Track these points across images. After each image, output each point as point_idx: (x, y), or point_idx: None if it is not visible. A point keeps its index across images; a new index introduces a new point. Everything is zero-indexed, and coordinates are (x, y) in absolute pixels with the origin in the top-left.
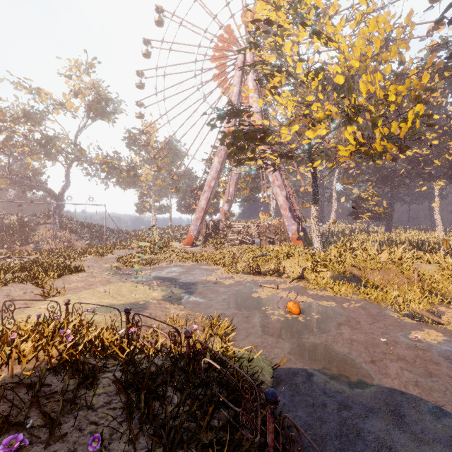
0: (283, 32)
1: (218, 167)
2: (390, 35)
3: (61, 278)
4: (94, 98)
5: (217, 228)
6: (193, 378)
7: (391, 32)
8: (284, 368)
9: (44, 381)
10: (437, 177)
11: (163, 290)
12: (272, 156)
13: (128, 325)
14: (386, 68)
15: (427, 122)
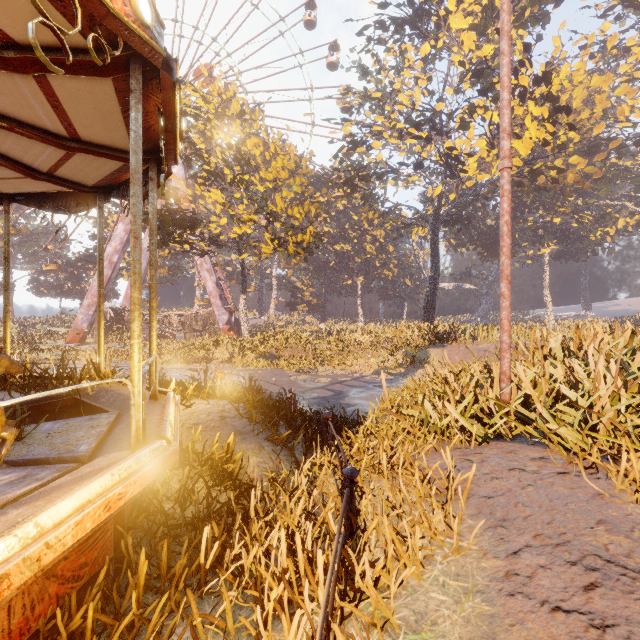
0: (212, 128)
1: (124, 237)
2: (295, 169)
3: None
4: None
5: (122, 319)
6: None
7: (295, 168)
8: None
9: None
10: (358, 273)
11: None
12: (202, 243)
13: None
14: (291, 195)
15: (352, 220)
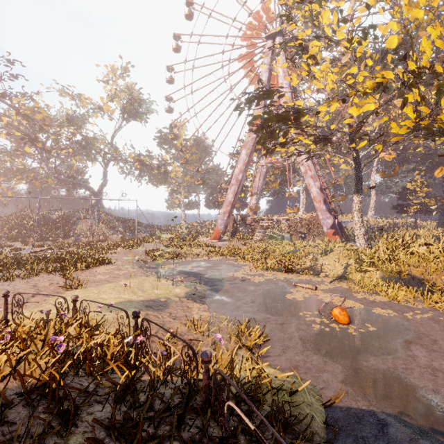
0: None
1: (246, 160)
2: None
3: (89, 270)
4: (128, 100)
5: (245, 222)
6: (212, 425)
7: None
8: (340, 406)
9: (4, 417)
10: None
11: (187, 286)
12: (307, 140)
13: (137, 332)
14: None
15: None
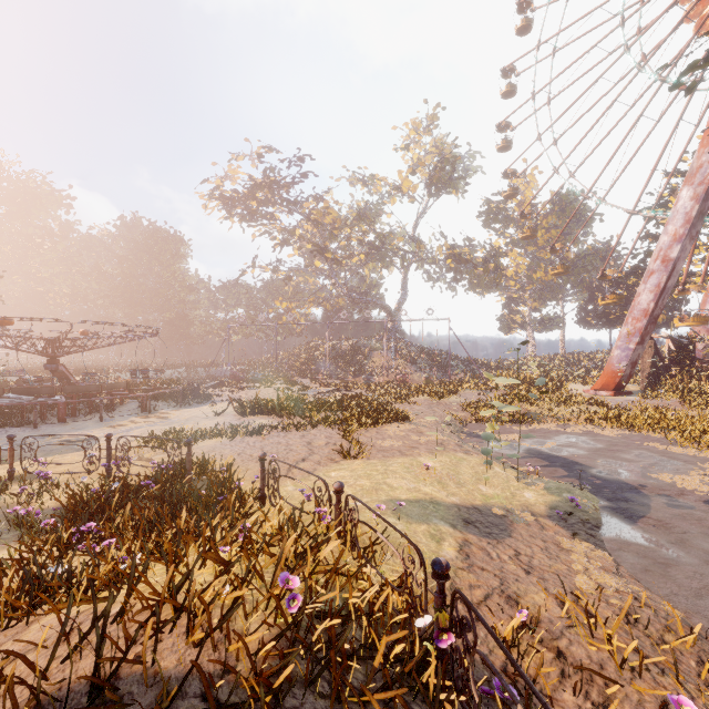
0: None
1: (692, 210)
2: None
3: (376, 428)
4: (436, 164)
5: (688, 355)
6: None
7: None
8: None
9: None
10: None
11: (549, 489)
12: None
13: (441, 615)
14: None
15: None
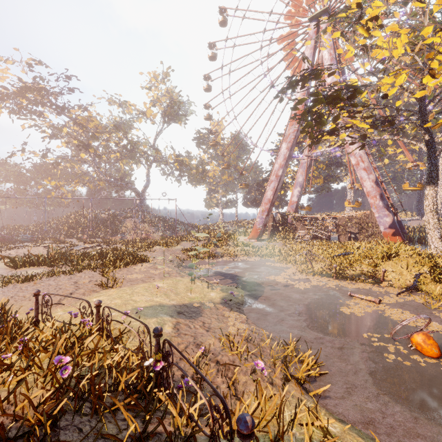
0: None
1: (286, 154)
2: None
3: (127, 268)
4: (169, 103)
5: (285, 221)
6: None
7: None
8: None
9: None
10: None
11: (223, 290)
12: (363, 124)
13: (158, 355)
14: None
15: None
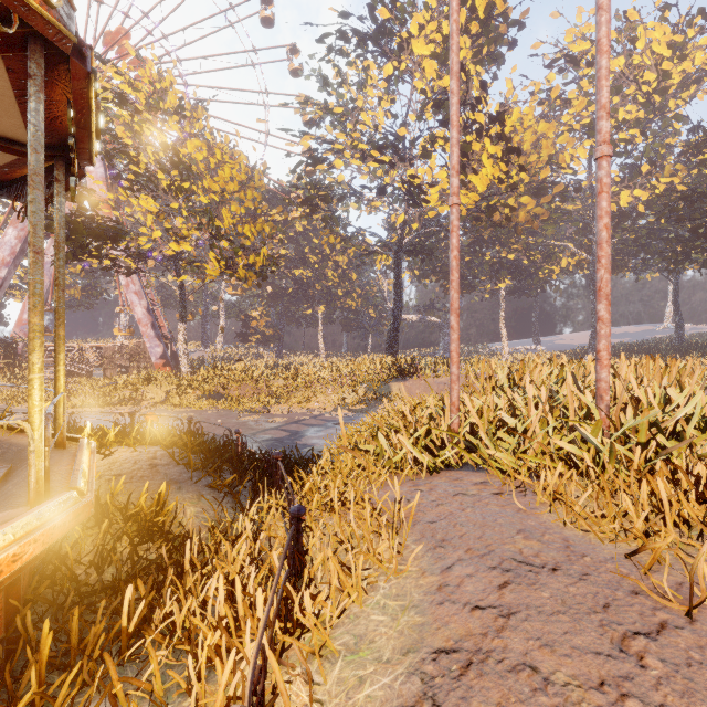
0: (142, 122)
1: (17, 246)
2: (246, 182)
3: None
4: None
5: (13, 352)
6: None
7: (246, 180)
8: None
9: None
10: (319, 302)
11: None
12: (128, 259)
13: None
14: (241, 210)
15: (312, 243)
